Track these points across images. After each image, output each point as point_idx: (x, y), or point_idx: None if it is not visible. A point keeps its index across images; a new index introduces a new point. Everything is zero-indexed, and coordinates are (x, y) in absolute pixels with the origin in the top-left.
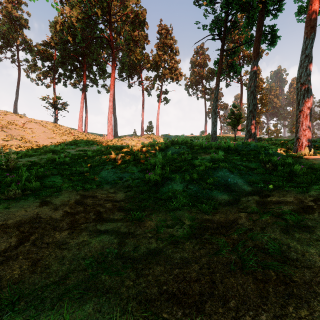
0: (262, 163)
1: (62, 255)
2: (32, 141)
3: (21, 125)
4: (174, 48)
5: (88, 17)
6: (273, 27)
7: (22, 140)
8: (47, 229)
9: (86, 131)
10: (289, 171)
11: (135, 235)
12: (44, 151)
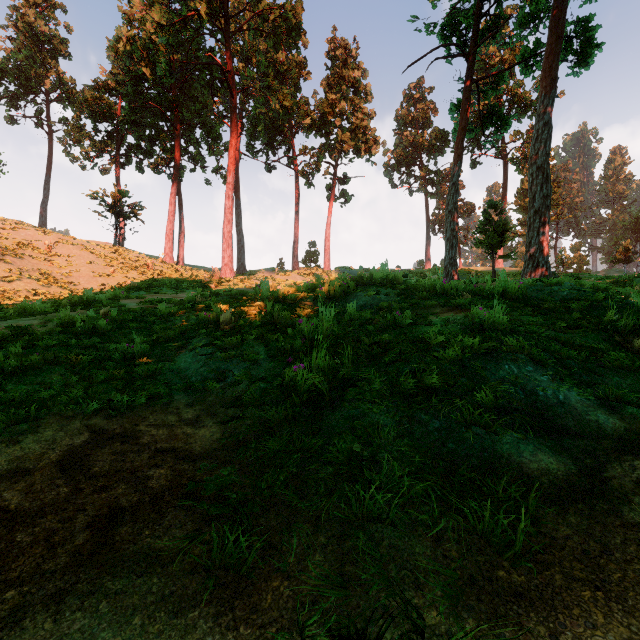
0: (617, 336)
1: None
2: (63, 282)
3: (44, 249)
4: (362, 86)
5: (180, 20)
6: (587, 21)
7: (42, 280)
8: None
9: (181, 262)
10: None
11: None
12: (70, 302)
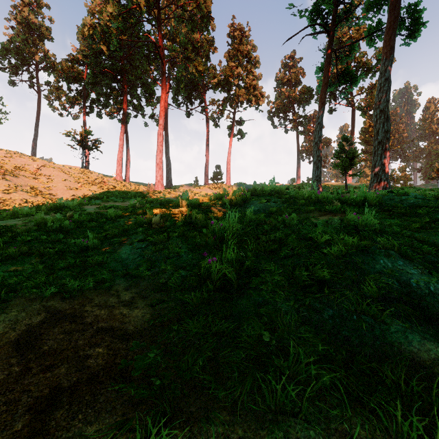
0: None
1: None
2: (46, 193)
3: (33, 171)
4: (253, 57)
5: (126, 11)
6: (415, 6)
7: (31, 192)
8: None
9: (128, 180)
10: None
11: None
12: (47, 208)
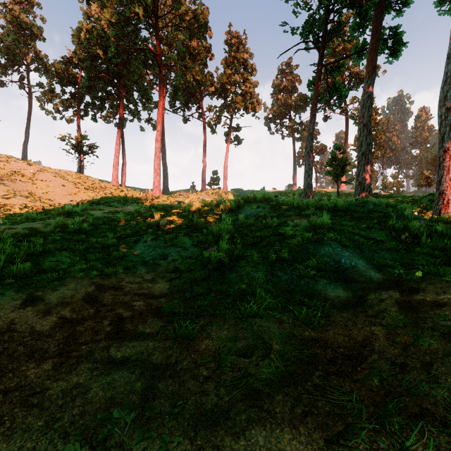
0: (393, 232)
1: (23, 425)
2: (44, 198)
3: (29, 176)
4: (250, 64)
5: (125, 19)
6: (396, 28)
7: (29, 198)
8: (17, 357)
9: (124, 185)
10: (442, 246)
11: (178, 371)
12: (56, 213)
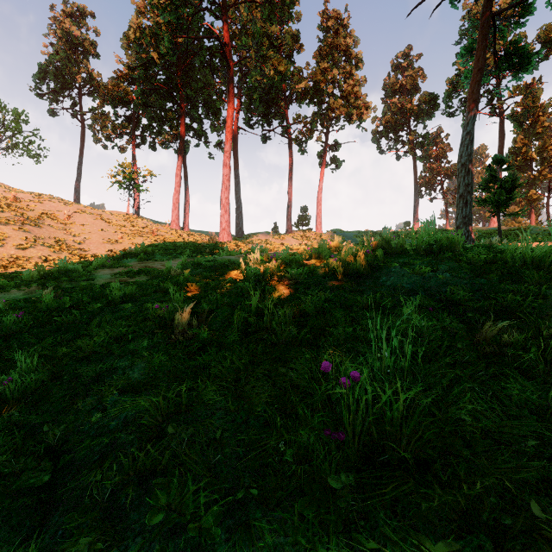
0: None
1: None
2: (74, 248)
3: (64, 218)
4: (354, 54)
5: None
6: None
7: (54, 247)
8: None
9: (187, 228)
10: None
11: None
12: (39, 275)
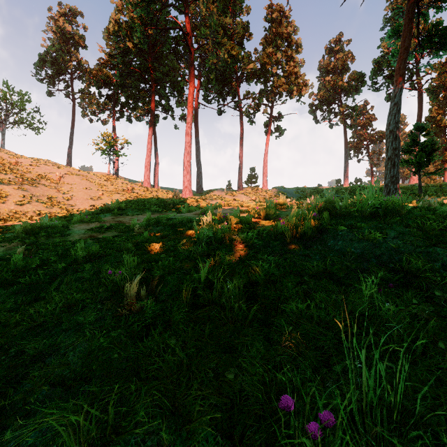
0: None
1: None
2: (63, 203)
3: (56, 179)
4: (294, 40)
5: None
6: None
7: (46, 203)
8: None
9: (156, 186)
10: None
11: None
12: (23, 230)
